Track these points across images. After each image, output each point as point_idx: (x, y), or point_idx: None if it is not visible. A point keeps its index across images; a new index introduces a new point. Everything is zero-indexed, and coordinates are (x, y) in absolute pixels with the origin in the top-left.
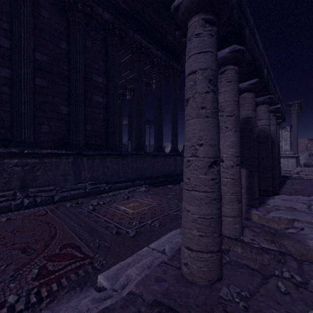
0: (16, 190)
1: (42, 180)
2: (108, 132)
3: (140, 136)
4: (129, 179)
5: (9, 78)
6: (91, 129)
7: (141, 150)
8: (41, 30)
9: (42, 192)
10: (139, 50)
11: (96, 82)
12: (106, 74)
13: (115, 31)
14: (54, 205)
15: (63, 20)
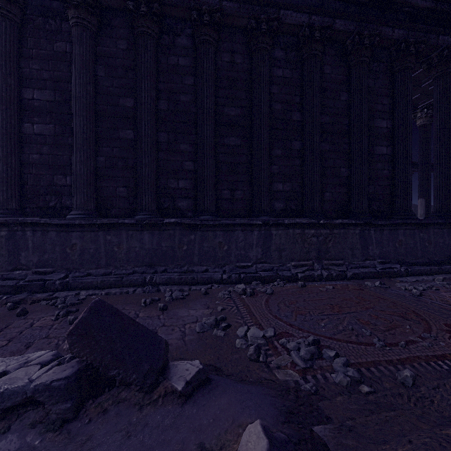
0: (313, 260)
1: (333, 253)
2: (394, 194)
3: (446, 195)
4: (432, 262)
5: (300, 149)
6: (373, 191)
7: (450, 217)
8: (324, 89)
9: (333, 266)
10: (446, 58)
11: (378, 129)
12: (391, 114)
13: (408, 49)
14: (351, 282)
15: (343, 68)
